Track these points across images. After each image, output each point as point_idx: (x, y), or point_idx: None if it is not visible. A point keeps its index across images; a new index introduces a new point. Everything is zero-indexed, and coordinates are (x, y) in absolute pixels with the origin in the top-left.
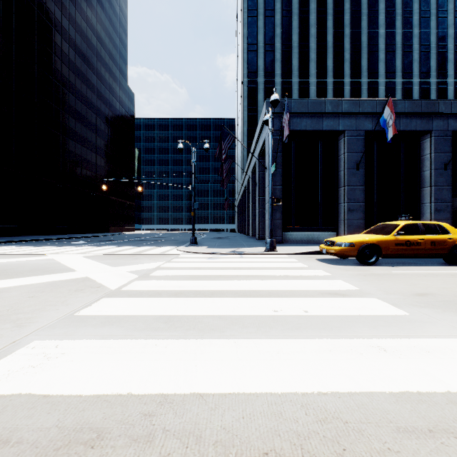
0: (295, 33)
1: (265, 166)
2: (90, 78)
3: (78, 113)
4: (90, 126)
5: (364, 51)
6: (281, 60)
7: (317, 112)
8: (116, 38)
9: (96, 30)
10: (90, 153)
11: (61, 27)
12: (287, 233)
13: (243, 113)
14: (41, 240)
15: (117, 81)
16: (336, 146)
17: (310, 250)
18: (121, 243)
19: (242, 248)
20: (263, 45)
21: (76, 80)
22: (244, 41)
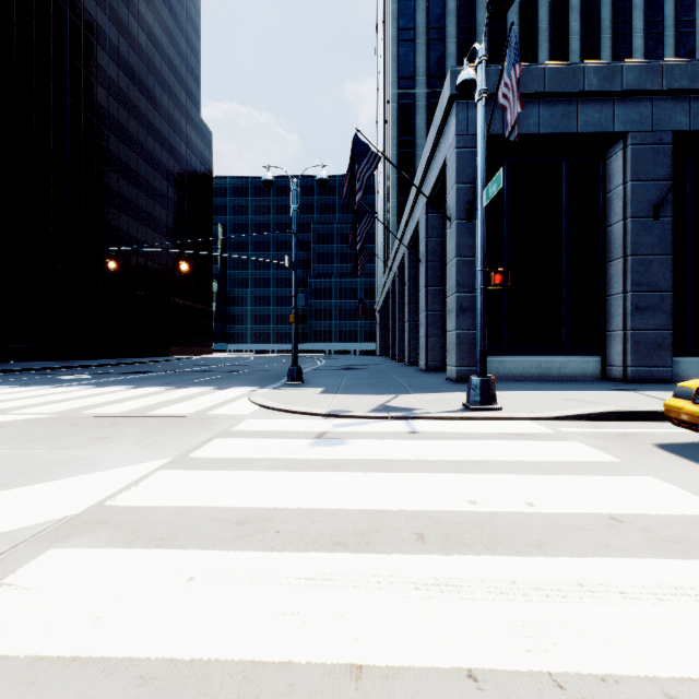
0: (481, 8)
1: (447, 216)
2: (135, 101)
3: (113, 157)
4: (135, 179)
5: (606, 34)
6: (457, 55)
7: (565, 92)
8: (180, 39)
9: (146, 22)
10: (135, 225)
11: (81, 10)
12: (493, 360)
13: (389, 149)
14: (18, 372)
15: (182, 110)
16: (602, 172)
17: (598, 410)
18: (153, 379)
19: (402, 394)
20: (426, 30)
21: (110, 101)
22: (392, 24)
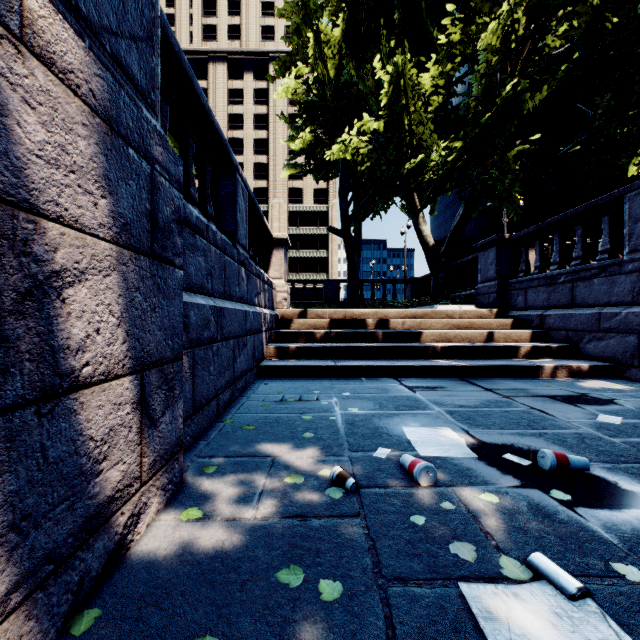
0: None
1: None
2: None
3: None
4: None
5: None
6: None
7: None
8: None
9: None
10: None
11: None
12: None
13: None
14: None
15: None
16: None
17: None
18: None
19: None
20: None
21: None
22: None
